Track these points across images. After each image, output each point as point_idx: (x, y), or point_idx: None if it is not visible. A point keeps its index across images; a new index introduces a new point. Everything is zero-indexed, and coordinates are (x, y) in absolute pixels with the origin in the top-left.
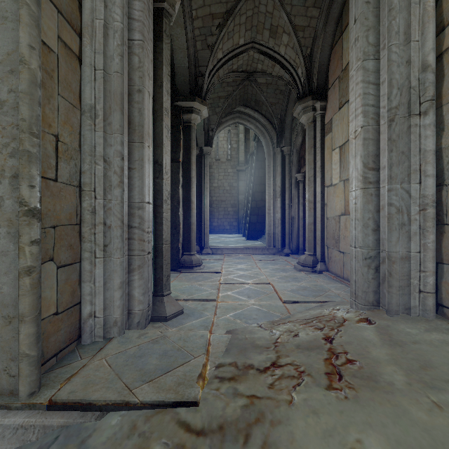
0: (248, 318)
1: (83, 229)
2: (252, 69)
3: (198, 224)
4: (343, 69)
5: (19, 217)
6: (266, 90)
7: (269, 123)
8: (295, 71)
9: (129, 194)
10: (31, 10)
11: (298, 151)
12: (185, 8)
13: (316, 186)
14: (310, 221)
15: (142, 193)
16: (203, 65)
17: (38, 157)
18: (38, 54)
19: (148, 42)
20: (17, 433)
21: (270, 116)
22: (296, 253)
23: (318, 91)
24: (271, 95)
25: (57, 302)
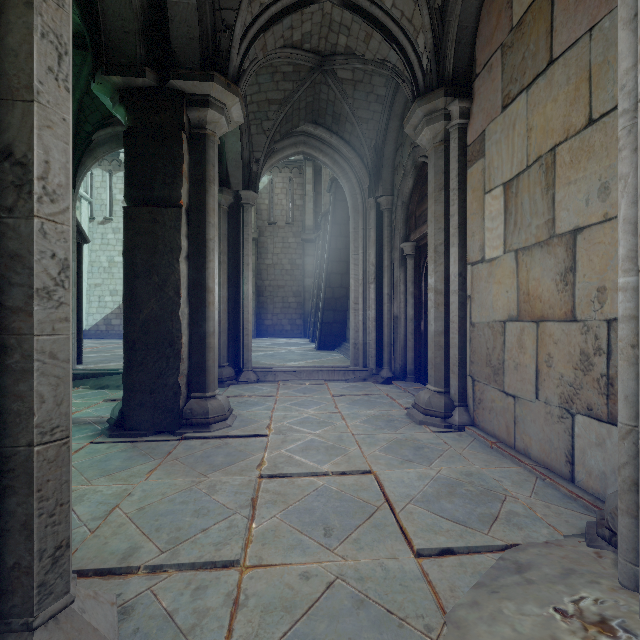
0: None
1: None
2: (329, 48)
3: (233, 329)
4: (514, 25)
5: None
6: (352, 93)
7: (355, 156)
8: (411, 43)
9: None
10: None
11: (406, 203)
12: None
13: (451, 262)
14: (438, 328)
15: None
16: (230, 7)
17: None
18: None
19: None
20: None
21: (358, 143)
22: (402, 378)
23: (456, 80)
24: (360, 103)
25: None
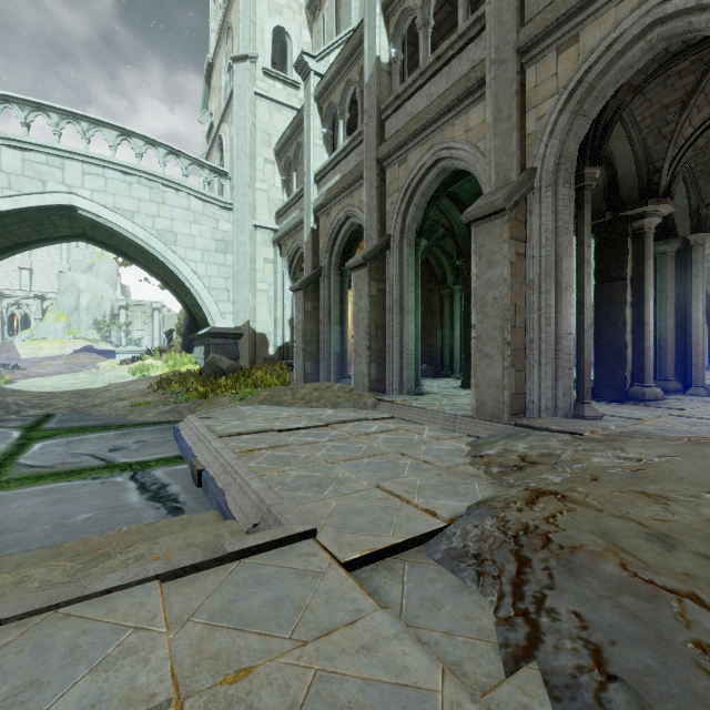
0: (665, 431)
1: (527, 352)
2: None
3: (681, 351)
4: None
5: (503, 346)
6: None
7: None
8: None
9: (555, 329)
10: (508, 258)
11: None
12: (625, 121)
13: None
14: None
15: (564, 328)
16: (658, 159)
17: (510, 319)
18: (510, 274)
19: (569, 222)
20: (504, 430)
21: None
22: None
23: None
24: None
25: (515, 388)
